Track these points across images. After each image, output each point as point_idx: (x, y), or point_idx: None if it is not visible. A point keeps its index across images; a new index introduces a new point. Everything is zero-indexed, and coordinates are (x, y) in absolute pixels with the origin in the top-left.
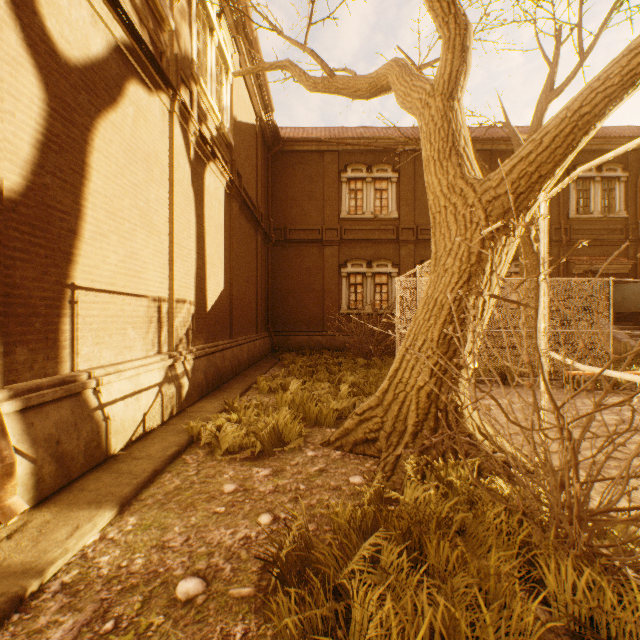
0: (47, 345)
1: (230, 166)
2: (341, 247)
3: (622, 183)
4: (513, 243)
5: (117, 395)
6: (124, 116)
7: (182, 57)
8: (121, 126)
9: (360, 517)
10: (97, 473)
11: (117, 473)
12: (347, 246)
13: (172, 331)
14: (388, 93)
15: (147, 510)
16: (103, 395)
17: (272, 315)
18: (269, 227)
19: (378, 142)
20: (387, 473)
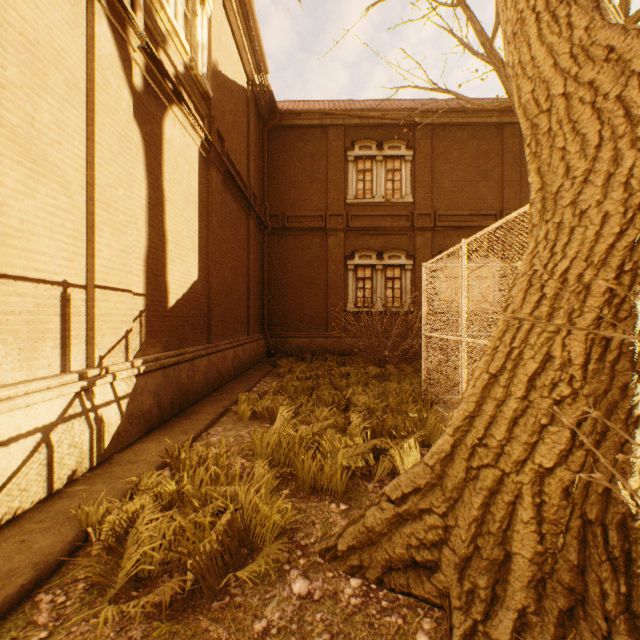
0: None
1: (207, 122)
2: (347, 236)
3: None
4: None
5: None
6: None
7: None
8: None
9: None
10: None
11: None
12: (354, 235)
13: (92, 336)
14: None
15: None
16: None
17: (268, 314)
18: (265, 213)
19: (390, 114)
20: None
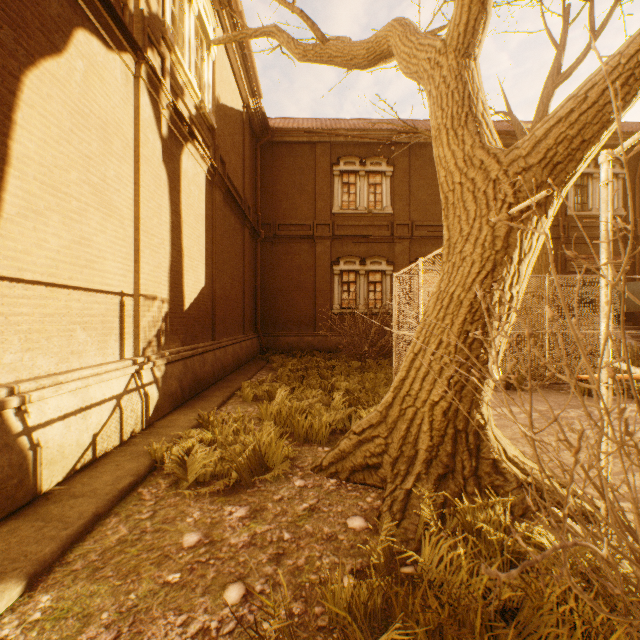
0: None
1: (212, 151)
2: (333, 243)
3: (620, 180)
4: (545, 226)
5: (54, 414)
6: (70, 69)
7: (151, 16)
8: (65, 81)
9: (365, 596)
10: (15, 522)
11: (43, 521)
12: (339, 242)
13: (138, 332)
14: (388, 62)
15: (71, 581)
16: (31, 416)
17: (261, 315)
18: (257, 222)
19: (372, 134)
20: (396, 515)
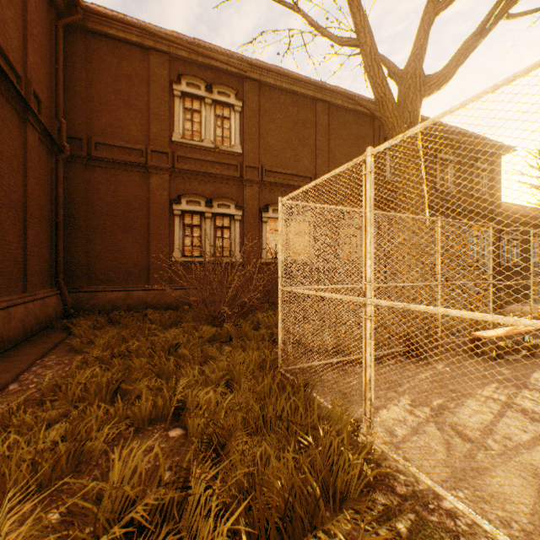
0: None
1: None
2: (173, 178)
3: None
4: None
5: None
6: None
7: None
8: None
9: None
10: None
11: None
12: (181, 177)
13: None
14: None
15: None
16: None
17: (66, 263)
18: (60, 132)
19: (220, 58)
20: None
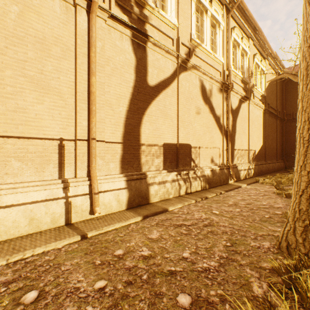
0: (232, 159)
1: (264, 103)
2: None
3: None
4: None
5: (241, 169)
6: (240, 112)
7: (251, 87)
8: (240, 115)
9: None
10: (240, 181)
11: (243, 182)
12: None
13: (248, 157)
14: None
15: (251, 186)
16: (239, 168)
17: (284, 153)
18: (283, 114)
19: None
20: None
